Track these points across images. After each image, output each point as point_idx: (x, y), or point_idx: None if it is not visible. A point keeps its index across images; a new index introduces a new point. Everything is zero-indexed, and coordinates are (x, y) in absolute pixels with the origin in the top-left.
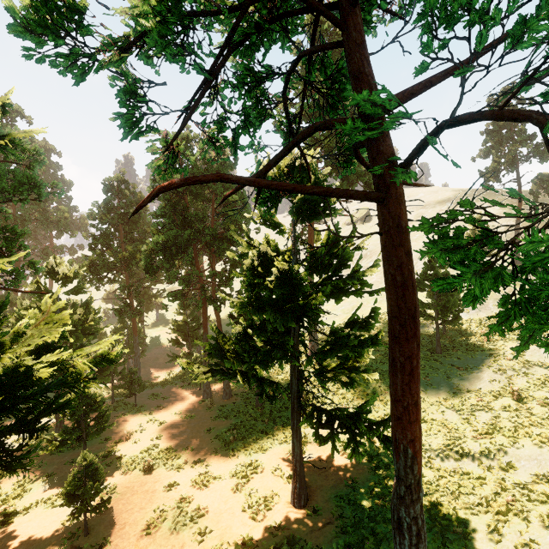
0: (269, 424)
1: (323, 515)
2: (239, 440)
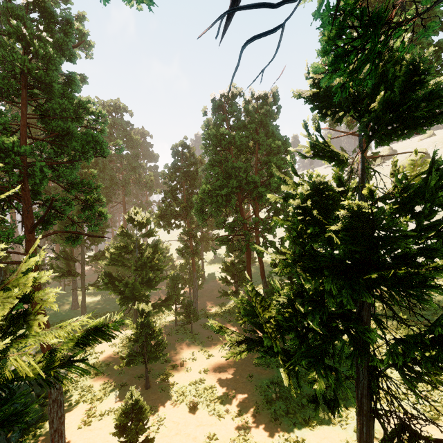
0: None
1: None
2: (282, 400)
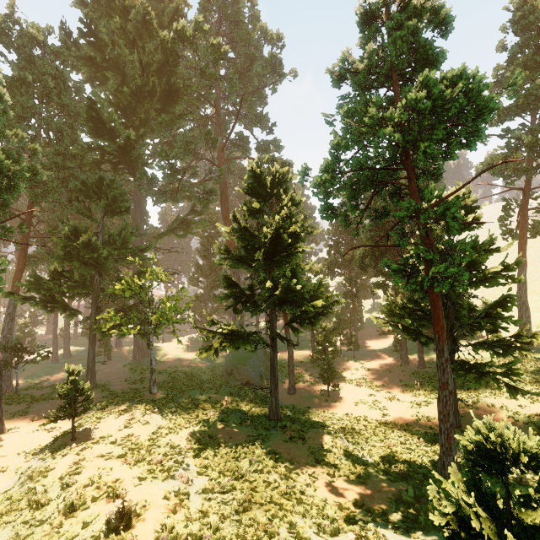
0: None
1: None
2: (422, 390)
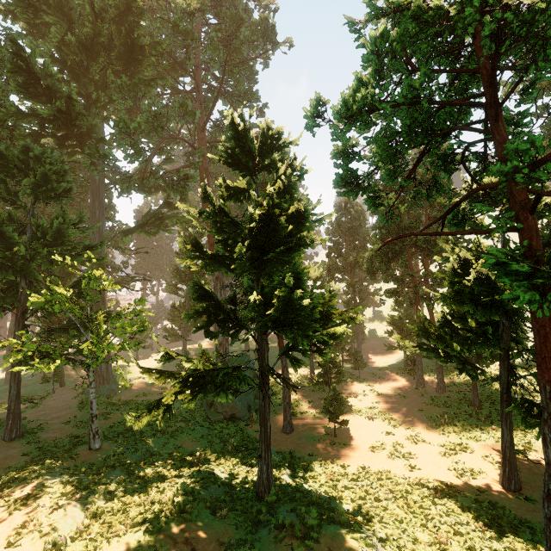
0: (486, 422)
1: (537, 505)
2: (450, 425)
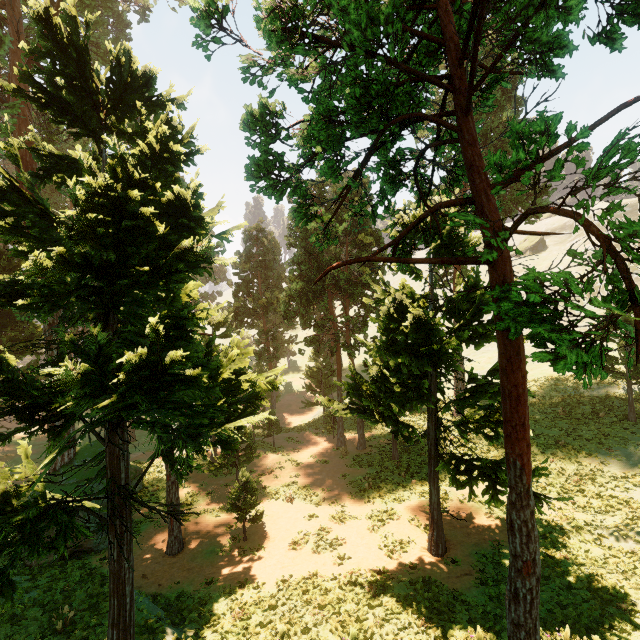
0: (406, 477)
1: (462, 566)
2: (375, 488)
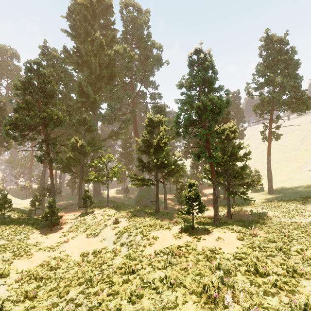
0: (233, 206)
1: (233, 219)
2: (221, 207)
